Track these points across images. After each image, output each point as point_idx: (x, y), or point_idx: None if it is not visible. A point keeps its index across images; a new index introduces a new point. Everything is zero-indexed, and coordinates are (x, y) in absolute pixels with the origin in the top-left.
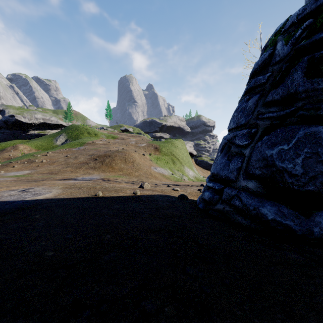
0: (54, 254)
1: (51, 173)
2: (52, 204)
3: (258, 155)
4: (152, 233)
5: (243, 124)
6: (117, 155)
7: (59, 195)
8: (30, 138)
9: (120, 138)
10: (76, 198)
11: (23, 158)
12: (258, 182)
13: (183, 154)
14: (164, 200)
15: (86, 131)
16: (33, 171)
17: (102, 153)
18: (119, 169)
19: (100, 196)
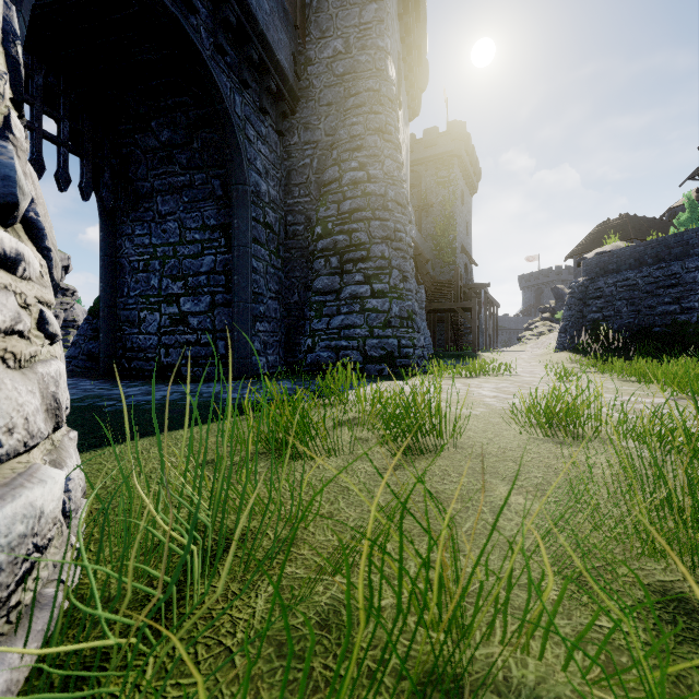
0: None
1: None
2: None
3: (87, 347)
4: None
5: (83, 335)
6: None
7: None
8: None
9: None
10: None
11: None
12: (86, 357)
13: None
14: None
15: None
16: None
17: None
18: None
19: None
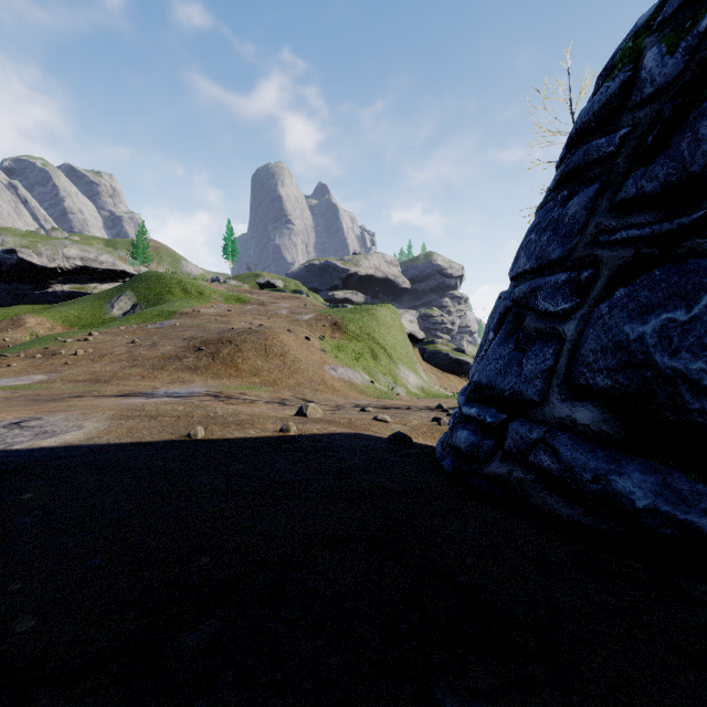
0: (37, 625)
1: (95, 381)
2: (76, 460)
3: (603, 338)
4: (325, 551)
5: (556, 261)
6: (248, 339)
7: (100, 436)
8: (51, 300)
9: (255, 301)
10: (140, 444)
11: (33, 347)
12: (602, 409)
13: (395, 338)
14: (356, 449)
15: (178, 287)
16: (54, 377)
17: (214, 335)
18: (252, 371)
19: (200, 438)
